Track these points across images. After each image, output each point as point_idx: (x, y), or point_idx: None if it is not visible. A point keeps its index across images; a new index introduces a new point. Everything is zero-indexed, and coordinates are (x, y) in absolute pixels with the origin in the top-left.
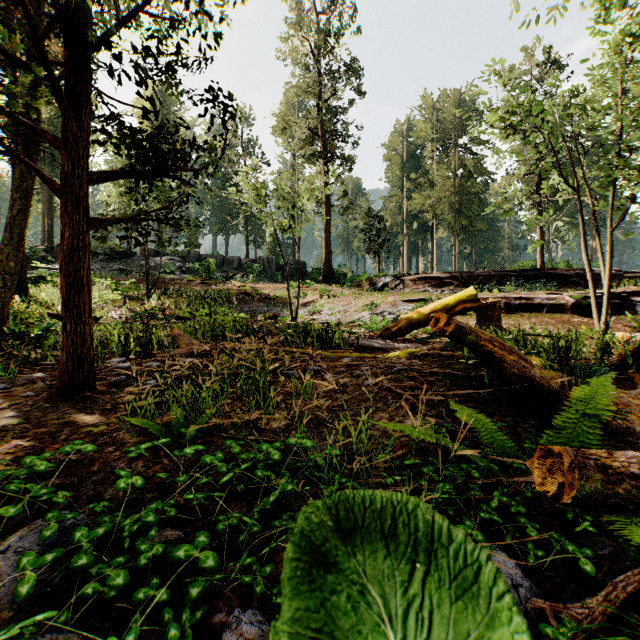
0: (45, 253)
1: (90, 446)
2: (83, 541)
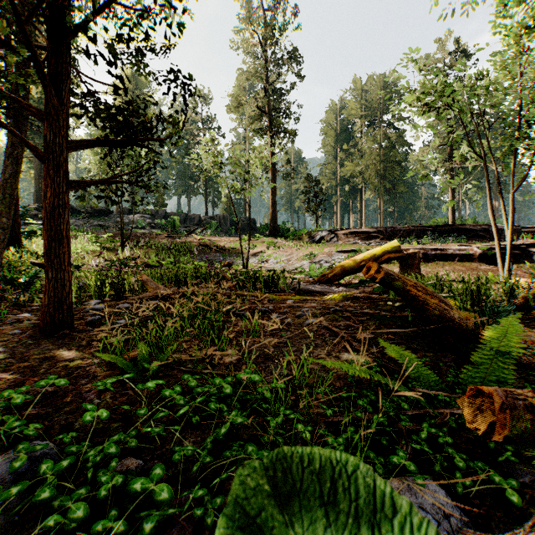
0: (36, 211)
1: (63, 380)
2: (48, 473)
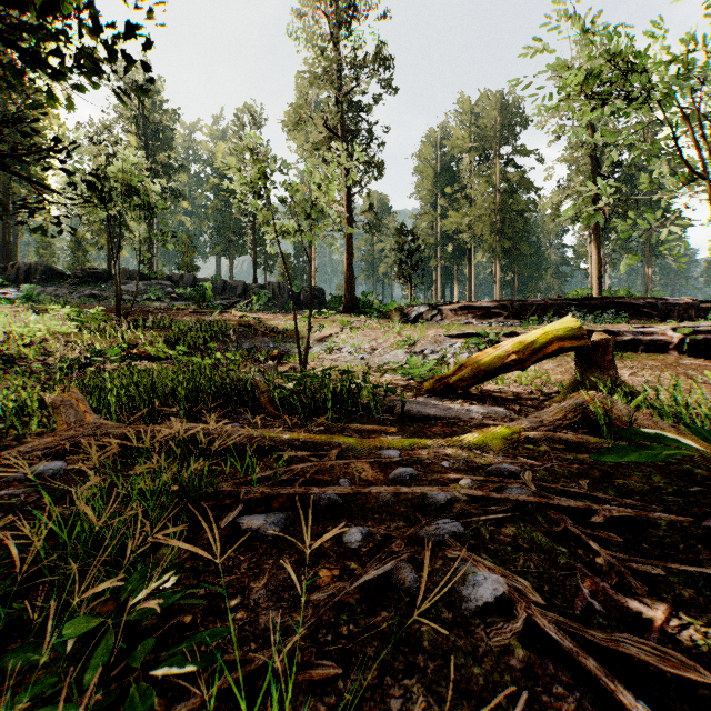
0: None
1: None
2: None
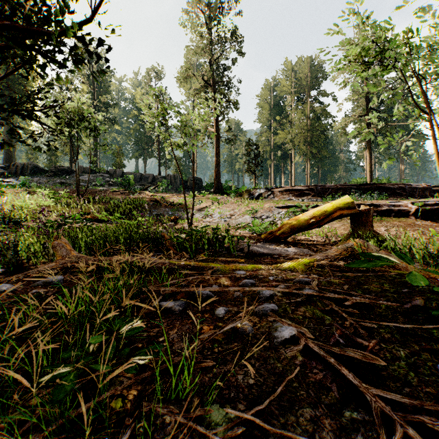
0: (4, 170)
1: None
2: None
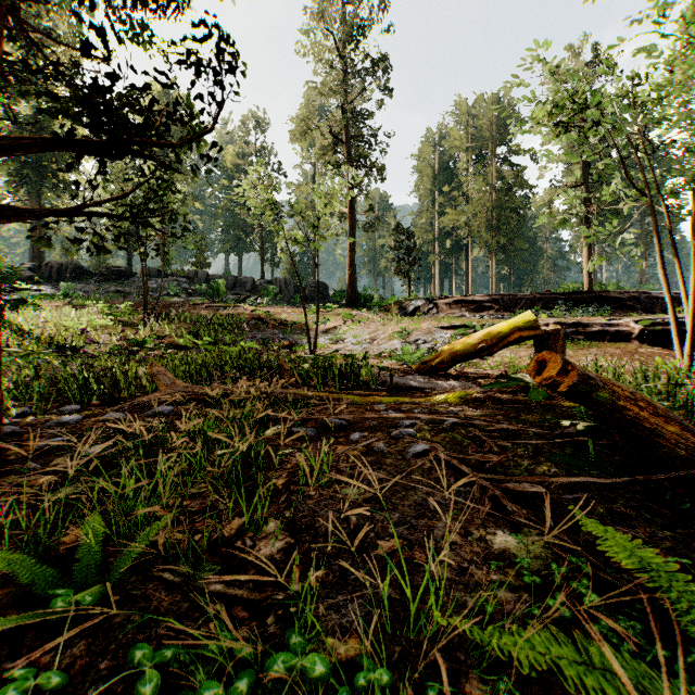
0: (32, 273)
1: None
2: None
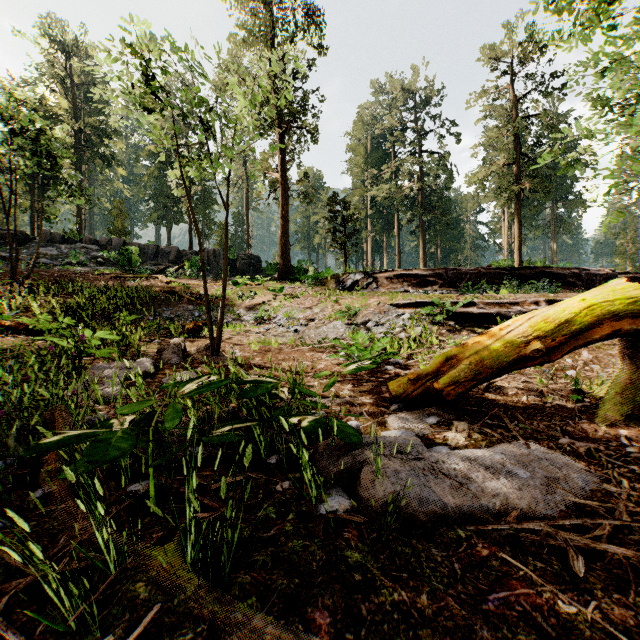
0: None
1: None
2: None
